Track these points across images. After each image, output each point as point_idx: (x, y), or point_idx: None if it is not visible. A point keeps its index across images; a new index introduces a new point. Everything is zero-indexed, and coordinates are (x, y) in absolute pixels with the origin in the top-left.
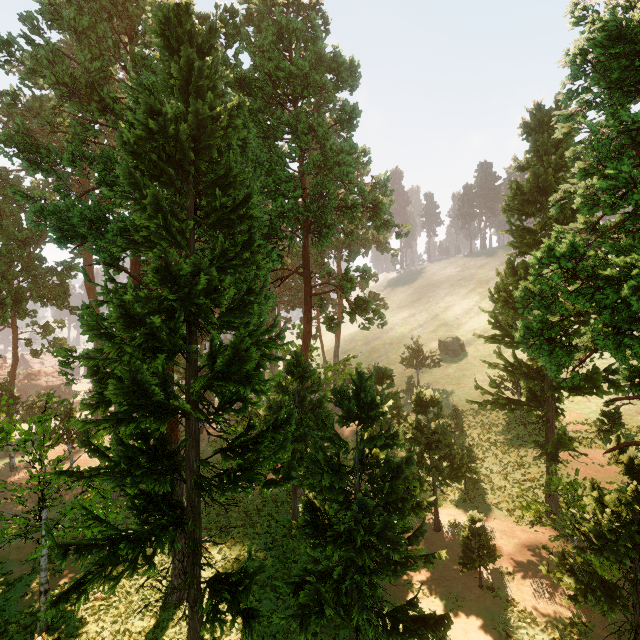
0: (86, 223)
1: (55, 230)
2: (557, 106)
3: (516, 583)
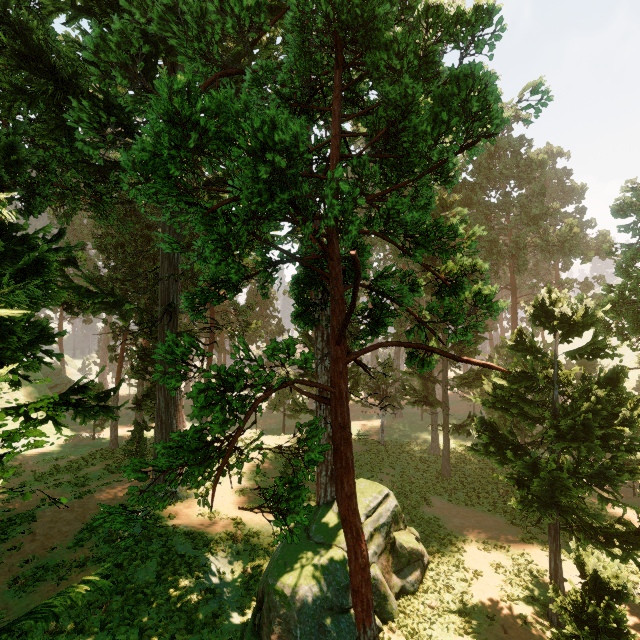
0: (397, 279)
1: None
2: None
3: None
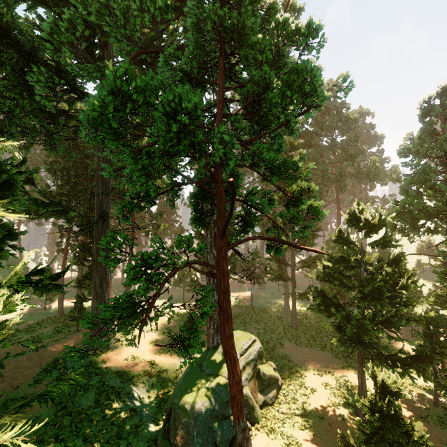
0: (261, 196)
1: None
2: None
3: None
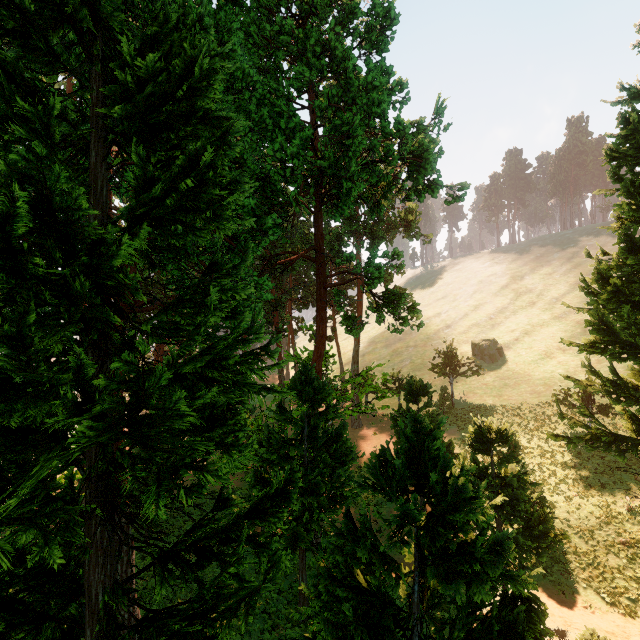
0: None
1: None
2: None
3: None
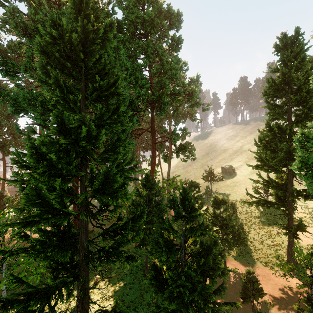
0: (27, 101)
1: (10, 105)
2: (296, 34)
3: (275, 310)
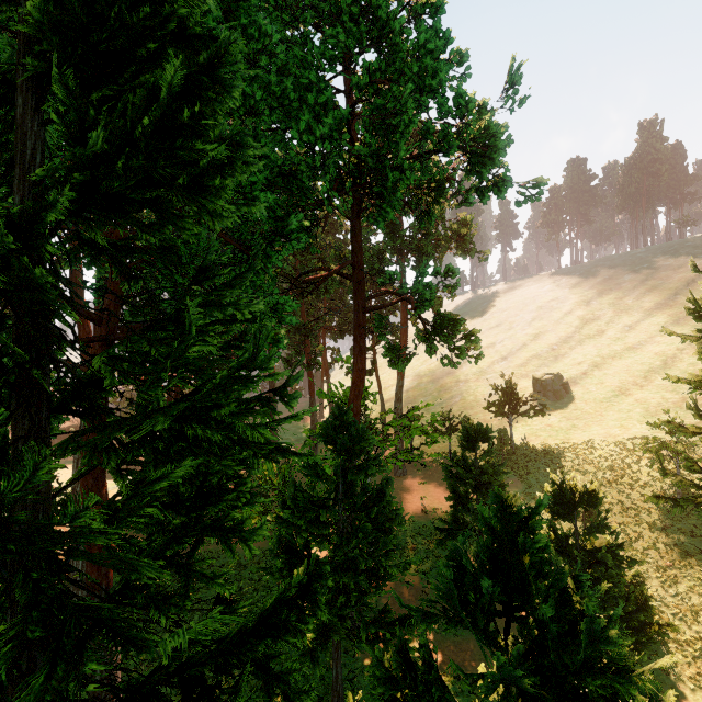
0: None
1: None
2: None
3: None
